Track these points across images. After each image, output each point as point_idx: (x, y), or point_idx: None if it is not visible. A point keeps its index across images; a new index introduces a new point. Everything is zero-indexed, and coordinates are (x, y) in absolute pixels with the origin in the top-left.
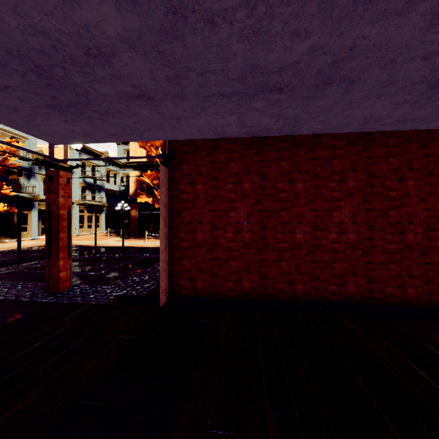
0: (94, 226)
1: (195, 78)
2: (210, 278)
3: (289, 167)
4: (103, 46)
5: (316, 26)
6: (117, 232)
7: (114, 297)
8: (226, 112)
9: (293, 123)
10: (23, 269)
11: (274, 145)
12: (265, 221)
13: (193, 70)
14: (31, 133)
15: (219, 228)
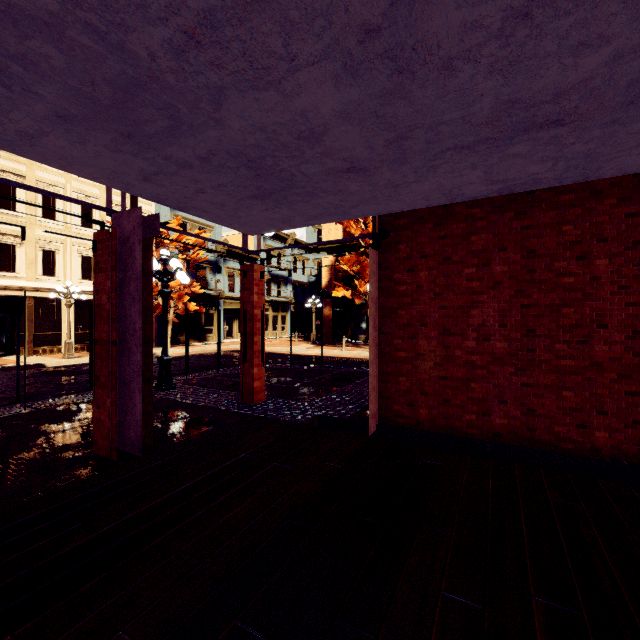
0: (279, 328)
1: (423, 135)
2: (440, 405)
3: (580, 233)
4: (316, 126)
5: (620, 26)
6: (306, 336)
7: (312, 416)
8: (466, 167)
9: (586, 164)
10: (215, 375)
11: (548, 201)
12: (532, 323)
13: (420, 126)
14: (231, 226)
15: (452, 332)
